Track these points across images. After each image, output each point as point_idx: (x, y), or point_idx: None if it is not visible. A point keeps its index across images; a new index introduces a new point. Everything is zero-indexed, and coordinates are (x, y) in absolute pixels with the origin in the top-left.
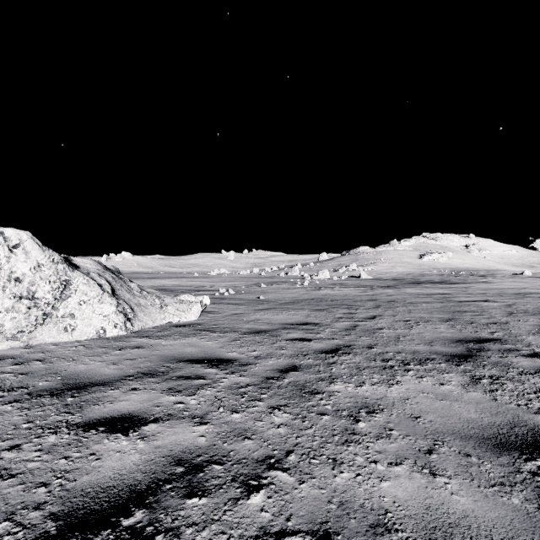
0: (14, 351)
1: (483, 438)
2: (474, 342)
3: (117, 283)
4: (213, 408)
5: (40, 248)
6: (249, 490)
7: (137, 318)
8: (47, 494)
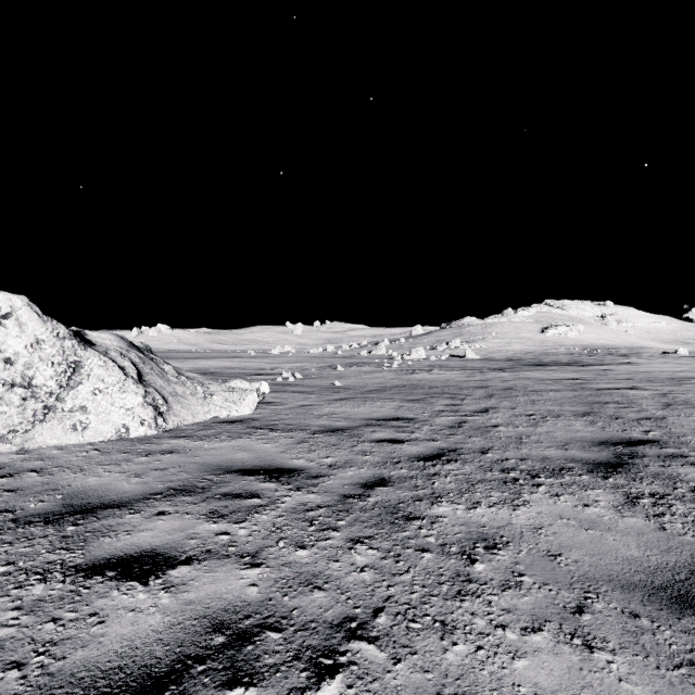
0: (3, 458)
1: (654, 588)
2: (623, 445)
3: (146, 366)
4: (269, 542)
5: (39, 318)
6: (319, 674)
7: (173, 412)
8: (20, 681)
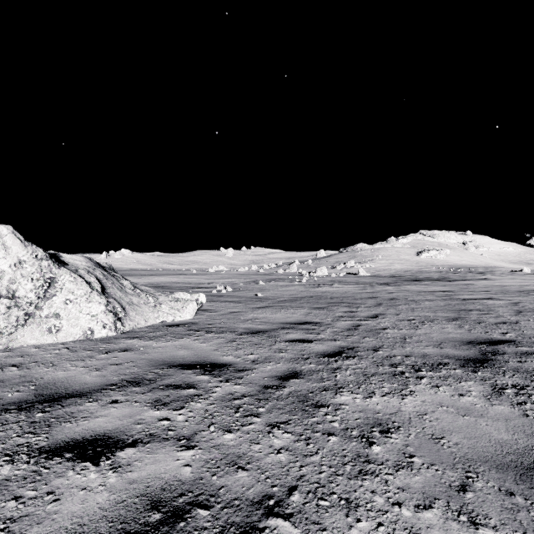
0: None
1: (524, 468)
2: (487, 344)
3: (108, 281)
4: (202, 426)
5: (21, 243)
6: None
7: (129, 317)
8: None
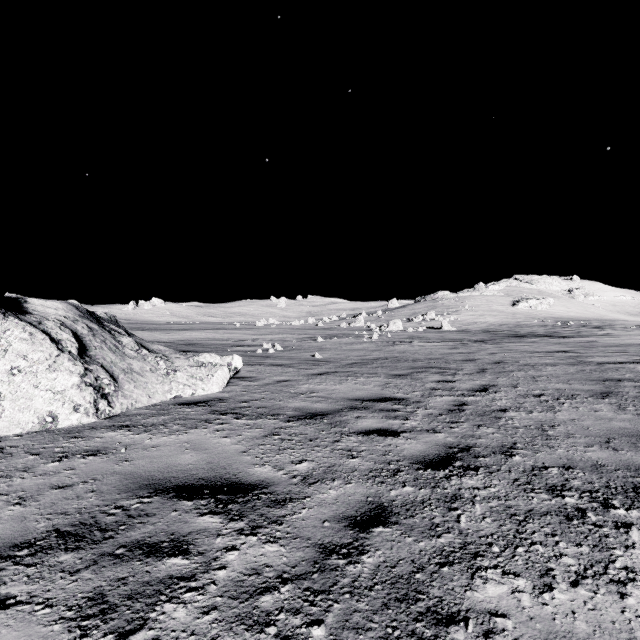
0: None
1: None
2: None
3: (96, 338)
4: None
5: None
6: None
7: (122, 393)
8: None
